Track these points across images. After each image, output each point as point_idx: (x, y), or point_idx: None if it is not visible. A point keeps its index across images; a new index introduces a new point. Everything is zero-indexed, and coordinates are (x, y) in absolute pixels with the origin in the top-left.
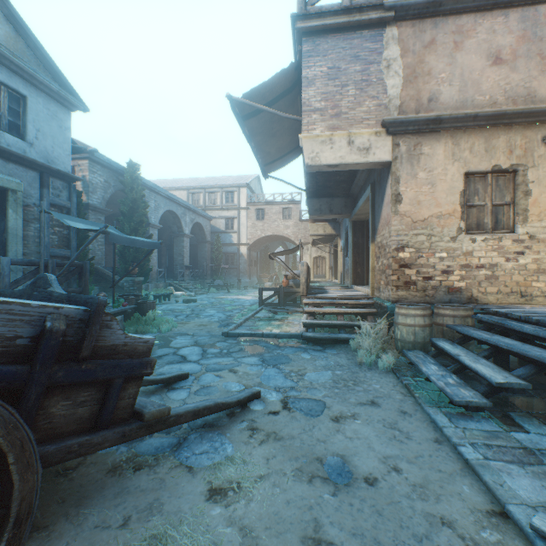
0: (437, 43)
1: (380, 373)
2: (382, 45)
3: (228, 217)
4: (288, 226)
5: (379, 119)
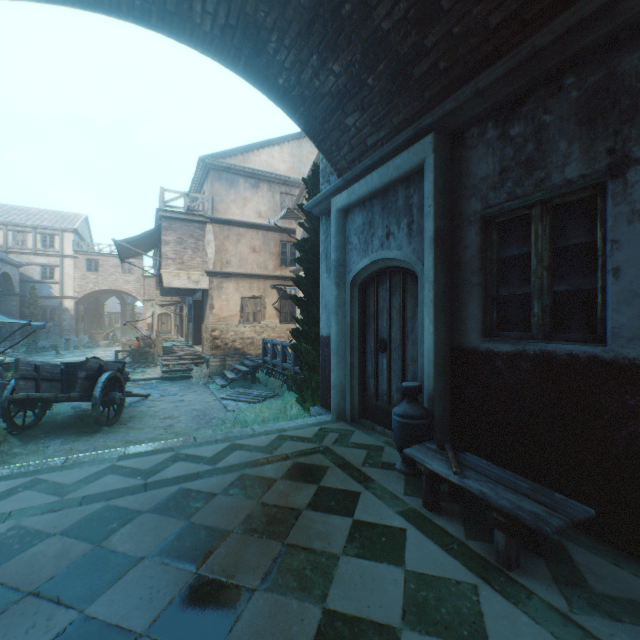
0: (230, 238)
1: (201, 385)
2: (206, 233)
3: (46, 265)
4: (130, 281)
5: (204, 268)
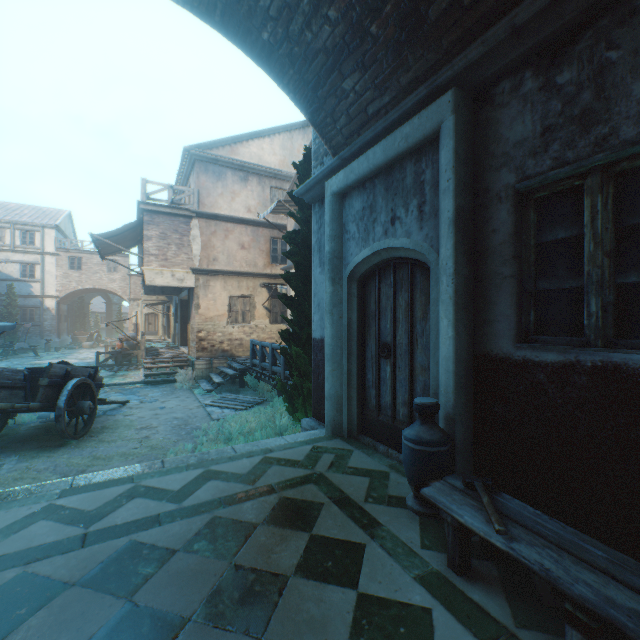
0: (218, 233)
1: (185, 390)
2: (191, 228)
3: (25, 262)
4: (115, 280)
5: (189, 265)
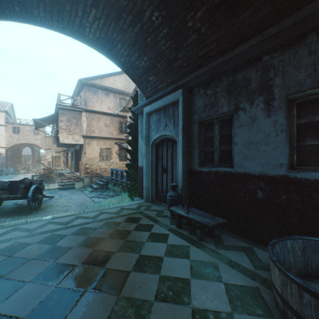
0: (94, 119)
1: (80, 191)
2: (82, 116)
3: None
4: (38, 139)
5: (81, 134)
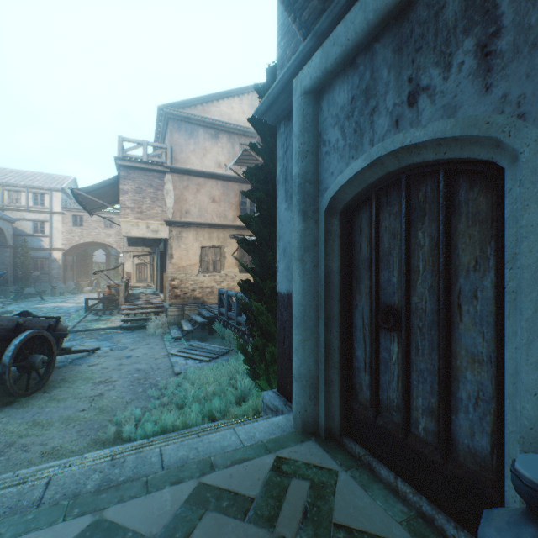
0: (190, 187)
1: (157, 336)
2: (165, 182)
3: (37, 220)
4: (111, 234)
5: (163, 217)
